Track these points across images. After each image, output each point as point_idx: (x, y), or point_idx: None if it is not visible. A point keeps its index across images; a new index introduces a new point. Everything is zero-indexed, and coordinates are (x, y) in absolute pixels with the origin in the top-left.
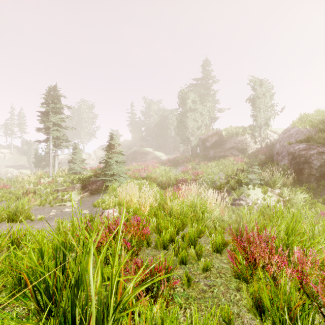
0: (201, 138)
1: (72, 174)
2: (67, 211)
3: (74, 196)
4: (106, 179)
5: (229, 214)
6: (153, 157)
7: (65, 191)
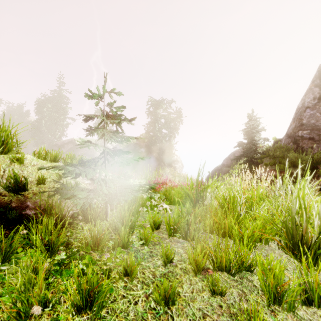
0: (57, 145)
1: None
2: None
3: None
4: None
5: None
6: None
7: None
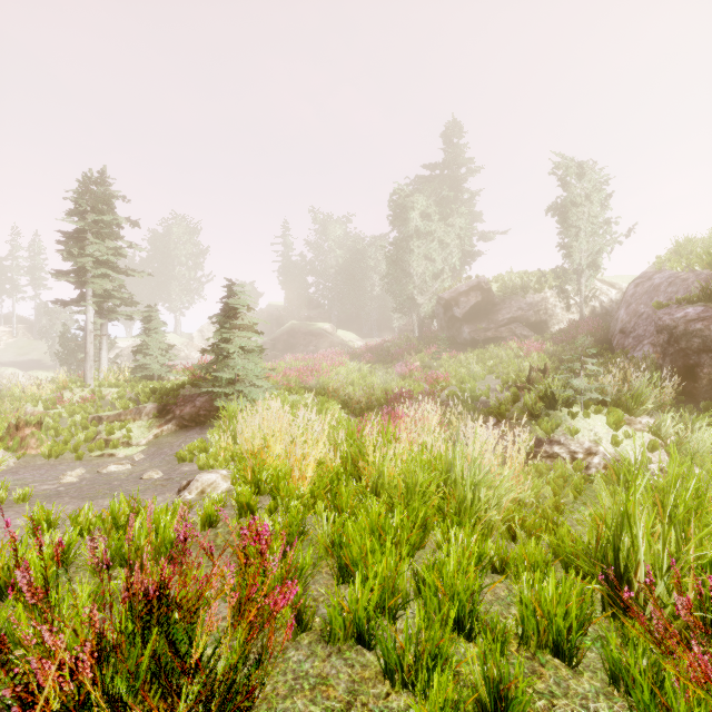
0: (442, 299)
1: (141, 380)
2: (112, 472)
3: (139, 434)
4: (217, 392)
5: (535, 485)
6: (333, 343)
7: (118, 421)
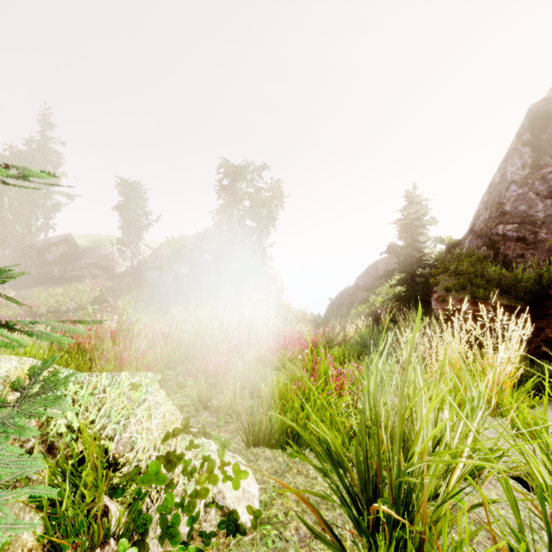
0: (35, 246)
1: None
2: None
3: None
4: None
5: None
6: None
7: None
